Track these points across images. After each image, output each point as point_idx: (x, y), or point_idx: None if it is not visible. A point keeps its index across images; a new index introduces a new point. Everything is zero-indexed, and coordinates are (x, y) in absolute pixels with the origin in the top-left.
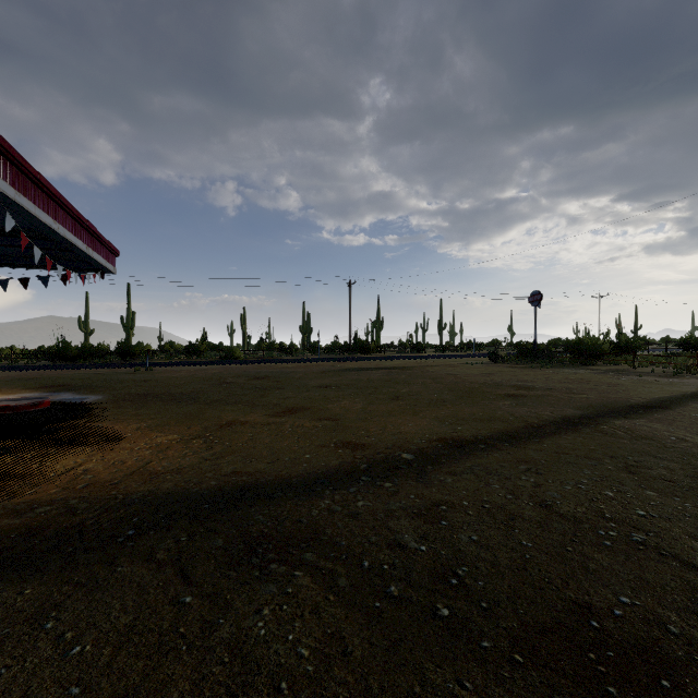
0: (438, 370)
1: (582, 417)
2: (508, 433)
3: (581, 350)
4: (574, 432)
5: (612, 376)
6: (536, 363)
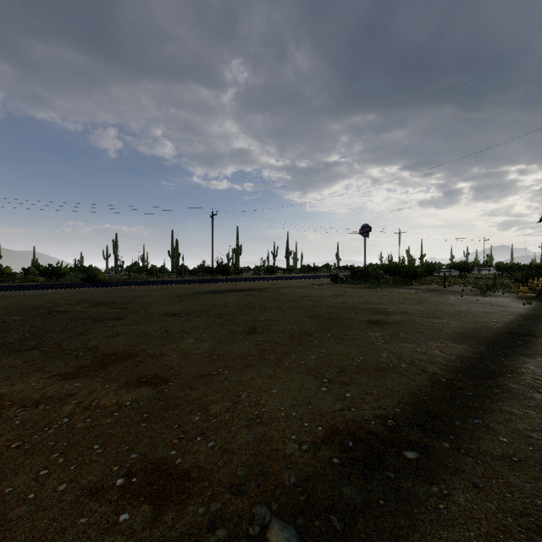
0: (292, 291)
1: (481, 358)
2: (422, 403)
3: (401, 272)
4: (505, 394)
5: (440, 296)
6: (368, 283)
